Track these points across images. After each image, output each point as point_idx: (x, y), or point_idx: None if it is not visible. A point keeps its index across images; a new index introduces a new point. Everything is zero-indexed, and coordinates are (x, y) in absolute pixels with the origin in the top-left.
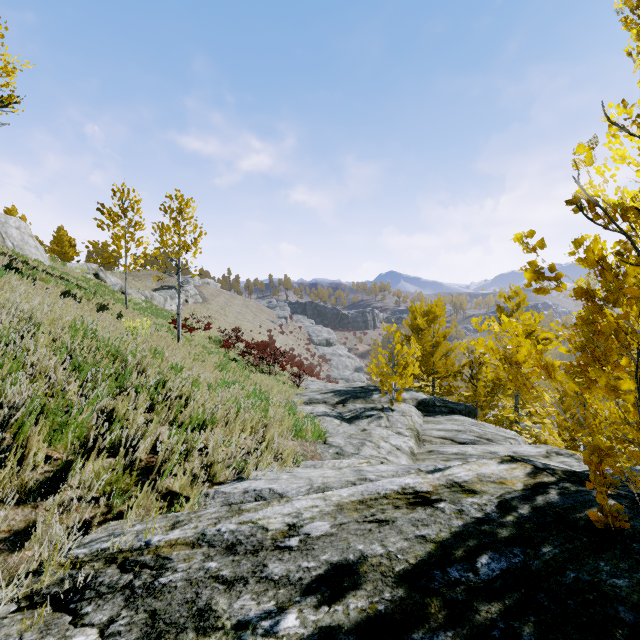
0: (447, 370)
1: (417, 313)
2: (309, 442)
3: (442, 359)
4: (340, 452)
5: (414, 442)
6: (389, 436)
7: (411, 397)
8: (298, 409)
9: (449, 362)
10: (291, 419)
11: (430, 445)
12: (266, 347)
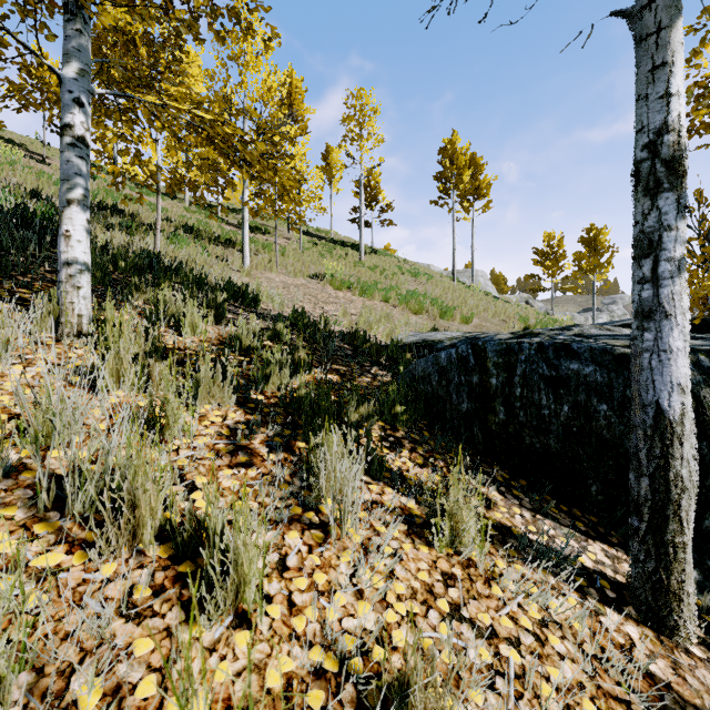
0: None
1: None
2: None
3: None
4: None
5: None
6: None
7: None
8: None
9: None
10: None
11: None
12: None
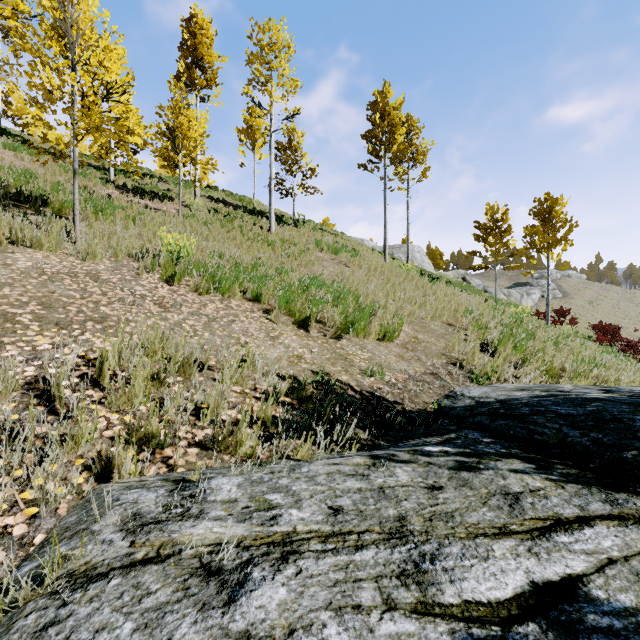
0: None
1: None
2: None
3: None
4: None
5: None
6: None
7: None
8: None
9: None
10: None
11: None
12: None
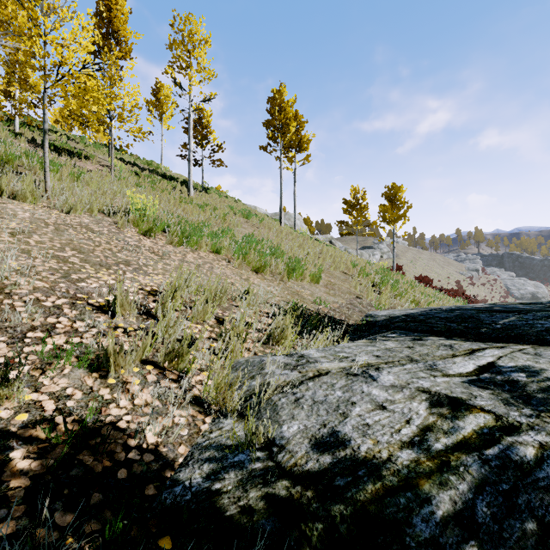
0: None
1: None
2: None
3: None
4: None
5: None
6: None
7: None
8: None
9: None
10: None
11: None
12: (456, 292)
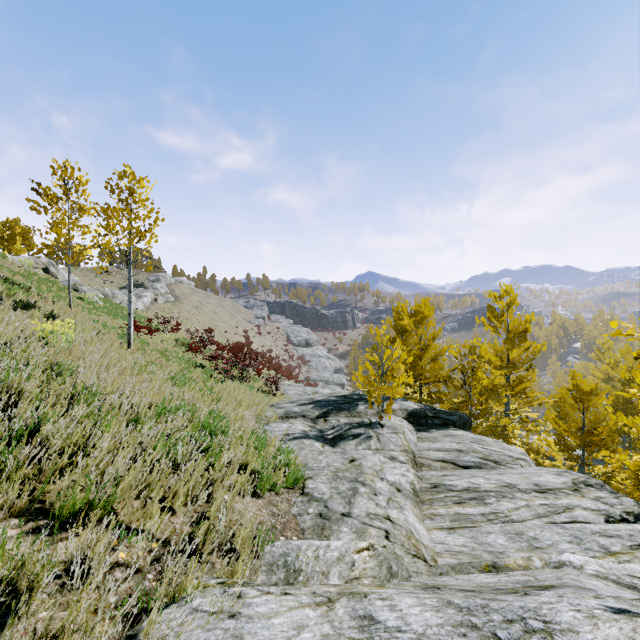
0: (436, 375)
1: (404, 313)
2: (281, 494)
3: (430, 363)
4: (325, 513)
5: (413, 472)
6: (383, 465)
7: (400, 407)
8: (271, 429)
9: (437, 366)
10: (257, 458)
11: (430, 472)
12: (240, 349)
